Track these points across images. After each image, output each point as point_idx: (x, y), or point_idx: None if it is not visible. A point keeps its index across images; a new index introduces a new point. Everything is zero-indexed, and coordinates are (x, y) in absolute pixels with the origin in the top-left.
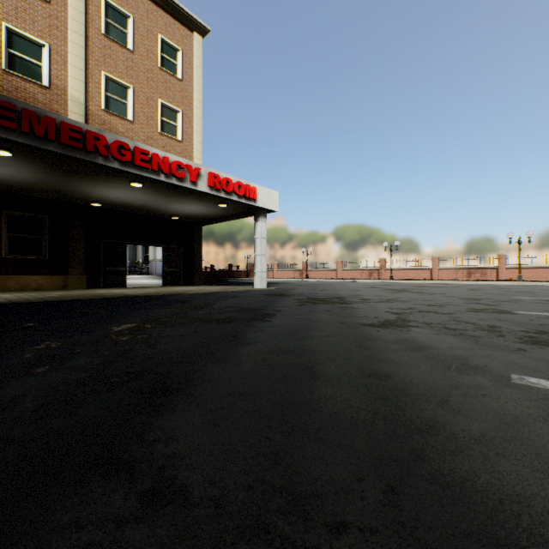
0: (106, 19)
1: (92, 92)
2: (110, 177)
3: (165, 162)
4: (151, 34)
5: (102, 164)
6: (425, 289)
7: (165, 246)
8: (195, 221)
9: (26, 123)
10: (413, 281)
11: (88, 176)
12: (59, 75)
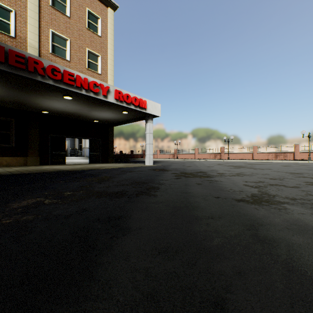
0: None
1: (43, 41)
2: (50, 92)
3: (85, 81)
4: (81, 7)
5: (40, 81)
6: (254, 166)
7: (90, 139)
8: (109, 123)
9: None
10: (242, 160)
11: (35, 91)
12: (22, 30)
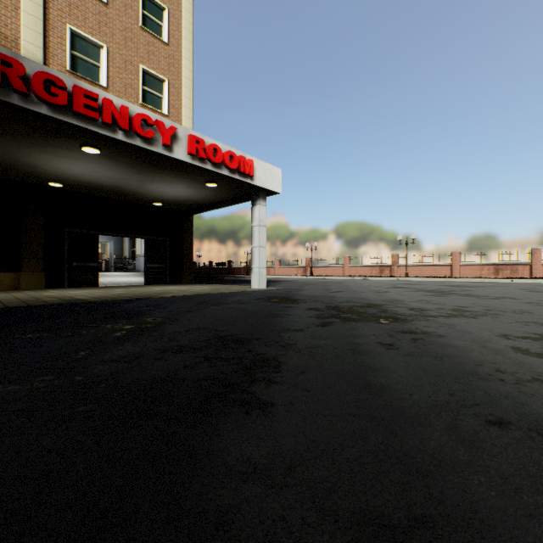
0: None
1: (53, 48)
2: (52, 139)
3: (123, 113)
4: None
5: (19, 105)
6: (468, 290)
7: (148, 238)
8: (183, 209)
9: None
10: (433, 279)
11: (21, 136)
12: (9, 24)
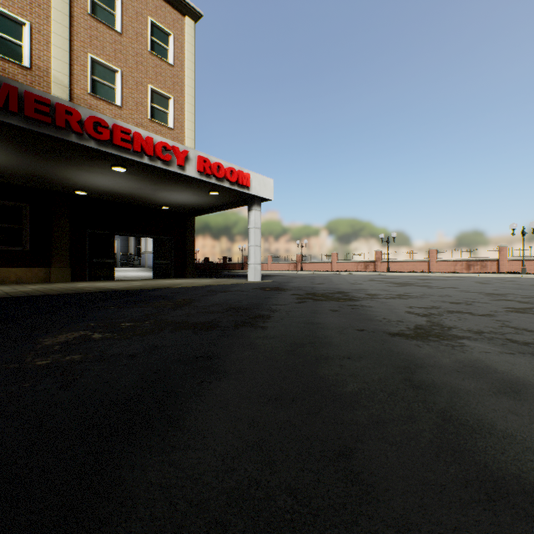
0: None
1: (77, 74)
2: (89, 161)
3: (148, 143)
4: (140, 17)
5: (75, 142)
6: (429, 282)
7: (156, 237)
8: (186, 212)
9: None
10: (411, 274)
11: (66, 159)
12: (41, 56)
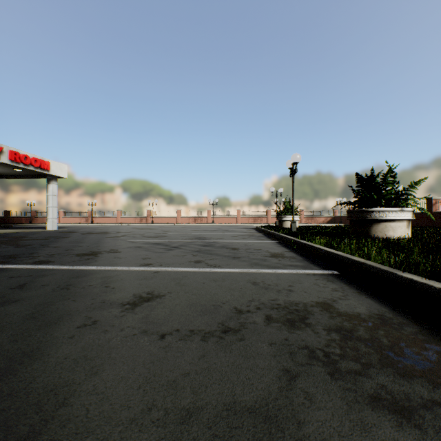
0: None
1: None
2: None
3: None
4: None
5: None
6: (160, 228)
7: None
8: None
9: None
10: (165, 224)
11: None
12: None
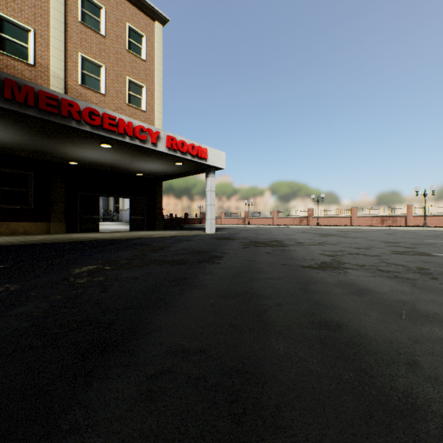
0: (82, 9)
1: (70, 69)
2: (83, 140)
3: (129, 126)
4: (120, 22)
5: (75, 127)
6: (348, 233)
7: (132, 198)
8: (156, 177)
9: (8, 91)
10: (336, 227)
11: (65, 138)
12: (43, 55)
